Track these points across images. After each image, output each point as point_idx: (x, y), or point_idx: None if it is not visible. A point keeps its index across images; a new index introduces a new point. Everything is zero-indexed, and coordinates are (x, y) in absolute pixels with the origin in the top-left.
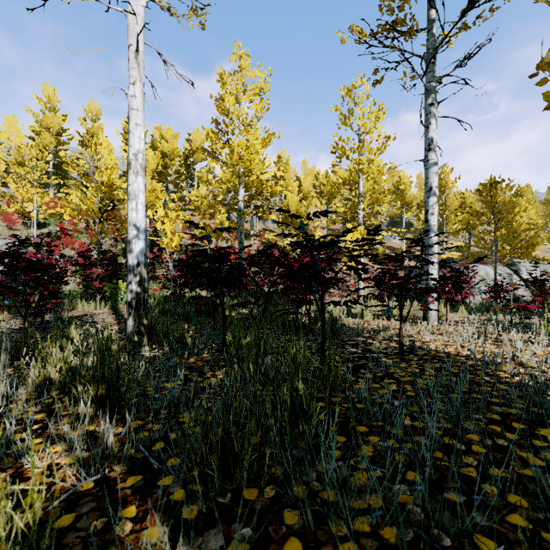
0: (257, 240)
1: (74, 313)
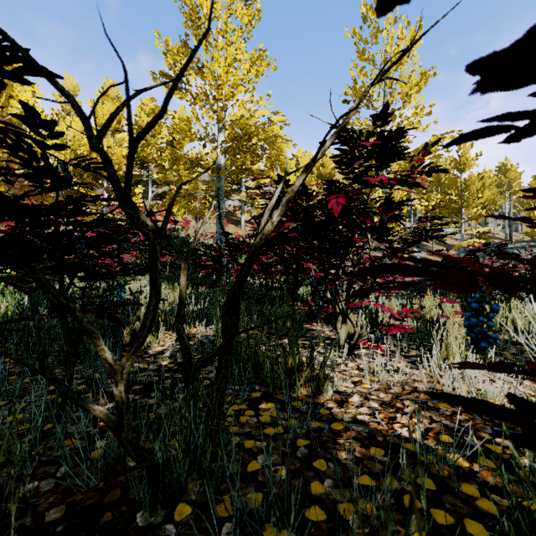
0: (249, 226)
1: None
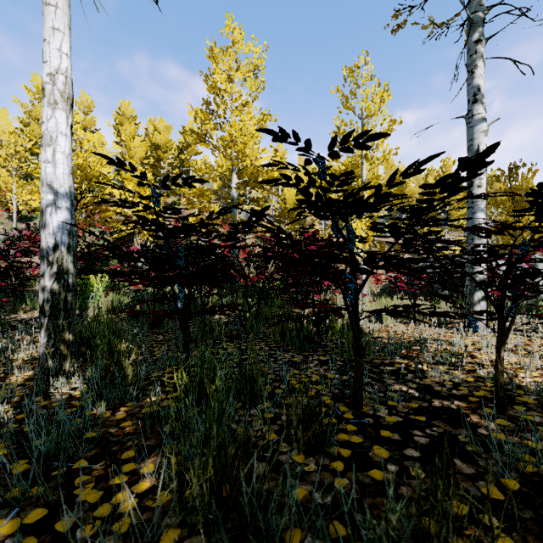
0: (253, 235)
1: (30, 314)
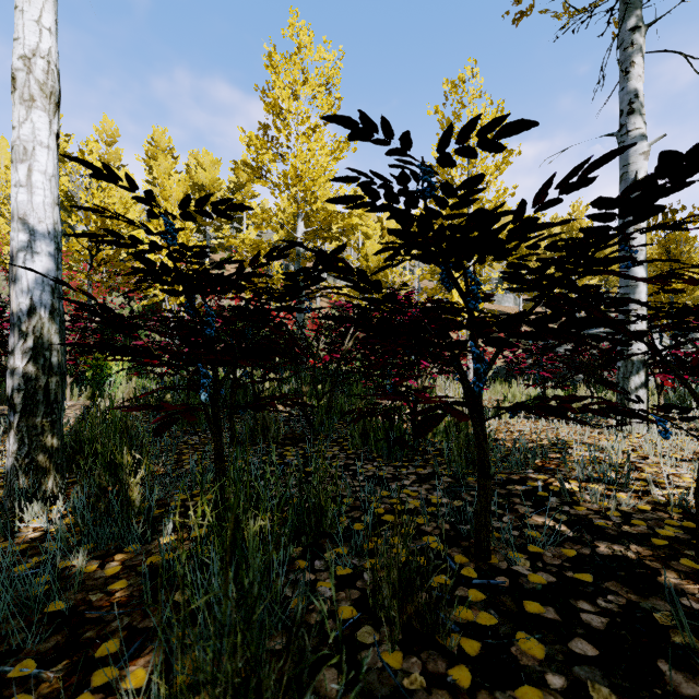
0: (325, 302)
1: None
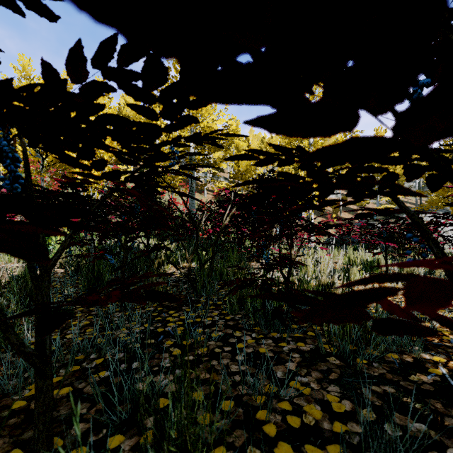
0: (210, 194)
1: None
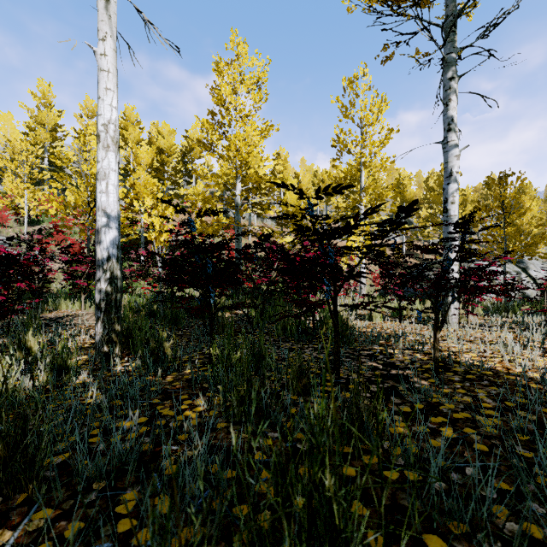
0: (255, 237)
1: (55, 314)
